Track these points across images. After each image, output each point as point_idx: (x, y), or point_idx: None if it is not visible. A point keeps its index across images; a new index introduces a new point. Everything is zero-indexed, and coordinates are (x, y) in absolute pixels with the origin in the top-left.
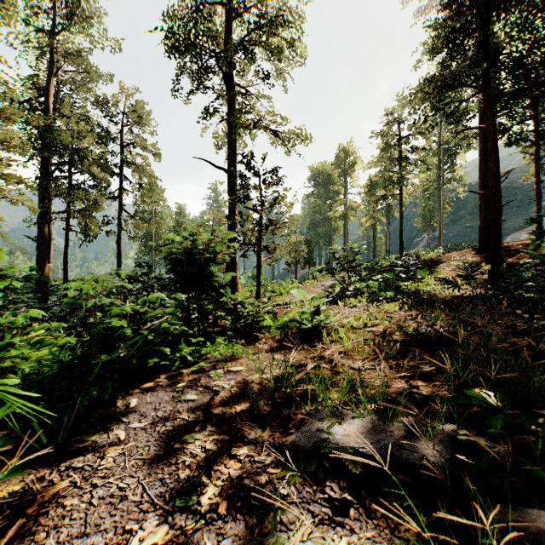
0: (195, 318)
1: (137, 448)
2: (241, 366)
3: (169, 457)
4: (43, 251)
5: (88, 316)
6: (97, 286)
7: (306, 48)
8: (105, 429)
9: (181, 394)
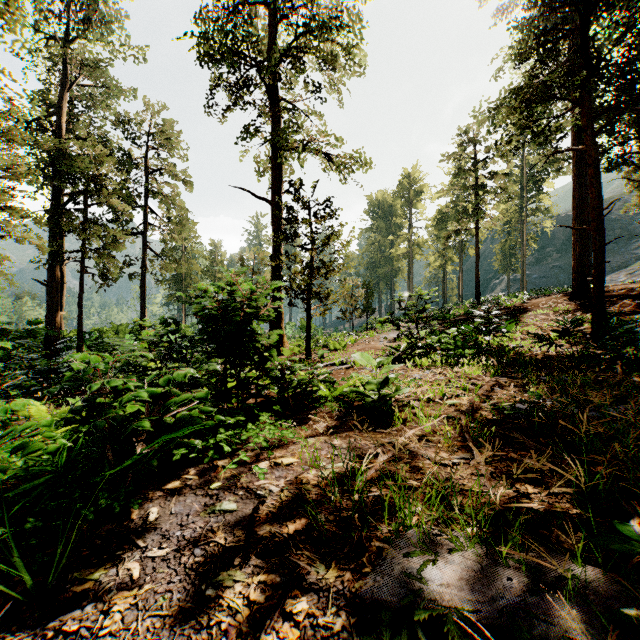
0: (233, 388)
1: (155, 594)
2: (292, 457)
3: (198, 613)
4: (53, 297)
5: (96, 397)
6: (108, 357)
7: (366, 54)
8: (113, 559)
9: (216, 501)
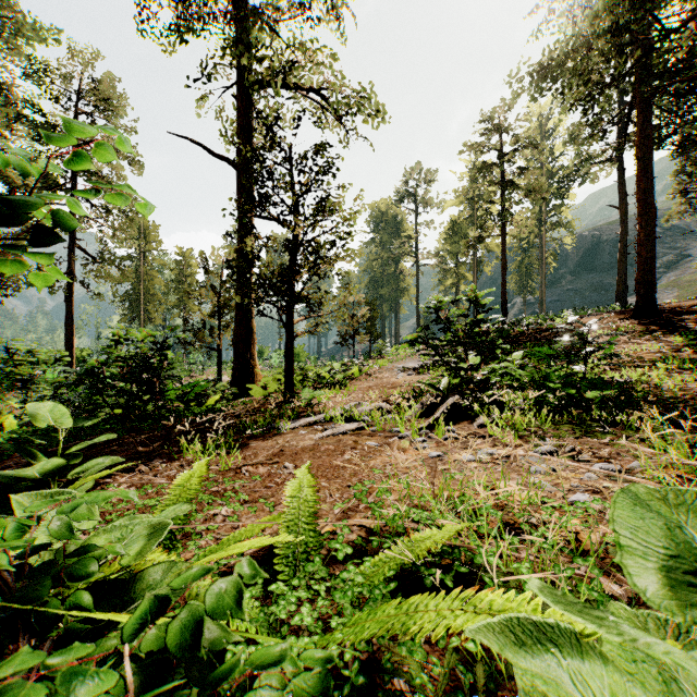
0: None
1: None
2: None
3: None
4: None
5: None
6: None
7: None
8: None
9: None
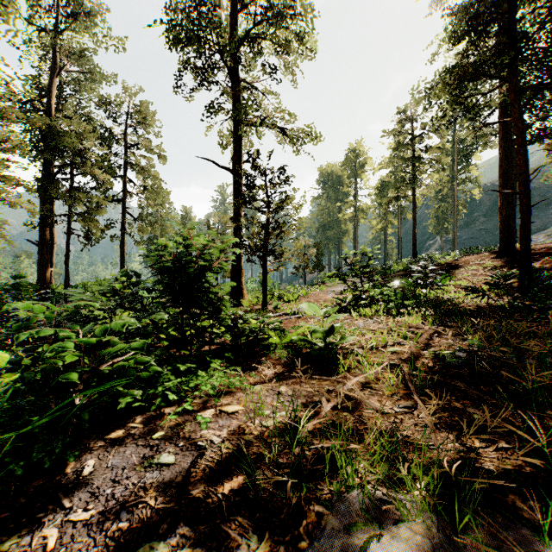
0: (189, 336)
1: None
2: (238, 404)
3: None
4: (44, 255)
5: (38, 346)
6: (52, 306)
7: (316, 39)
8: (32, 523)
9: (155, 453)
